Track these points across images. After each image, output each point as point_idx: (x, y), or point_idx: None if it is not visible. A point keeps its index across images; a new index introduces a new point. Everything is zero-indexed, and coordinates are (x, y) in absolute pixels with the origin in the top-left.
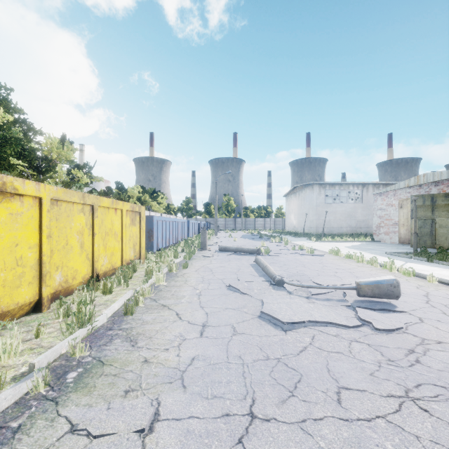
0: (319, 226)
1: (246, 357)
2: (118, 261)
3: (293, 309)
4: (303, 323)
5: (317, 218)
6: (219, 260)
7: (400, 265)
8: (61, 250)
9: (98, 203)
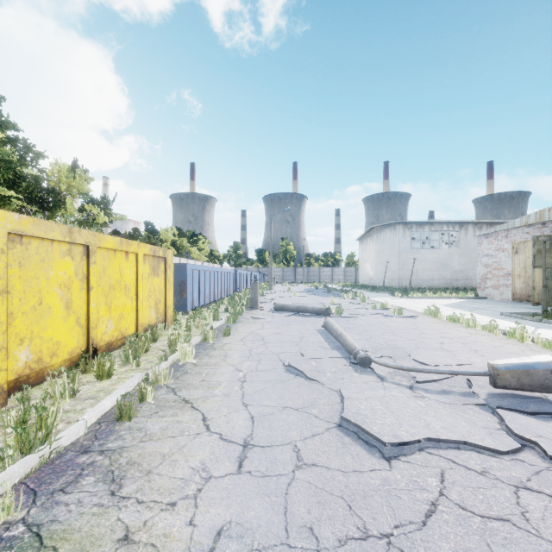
0: (403, 277)
1: (323, 530)
2: (130, 326)
3: (394, 412)
4: (417, 442)
5: (401, 267)
6: (275, 324)
7: (530, 332)
8: (29, 313)
9: (97, 243)
